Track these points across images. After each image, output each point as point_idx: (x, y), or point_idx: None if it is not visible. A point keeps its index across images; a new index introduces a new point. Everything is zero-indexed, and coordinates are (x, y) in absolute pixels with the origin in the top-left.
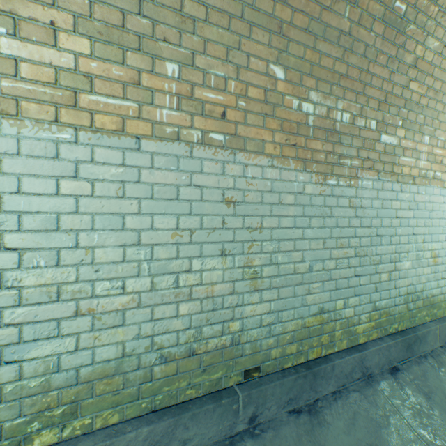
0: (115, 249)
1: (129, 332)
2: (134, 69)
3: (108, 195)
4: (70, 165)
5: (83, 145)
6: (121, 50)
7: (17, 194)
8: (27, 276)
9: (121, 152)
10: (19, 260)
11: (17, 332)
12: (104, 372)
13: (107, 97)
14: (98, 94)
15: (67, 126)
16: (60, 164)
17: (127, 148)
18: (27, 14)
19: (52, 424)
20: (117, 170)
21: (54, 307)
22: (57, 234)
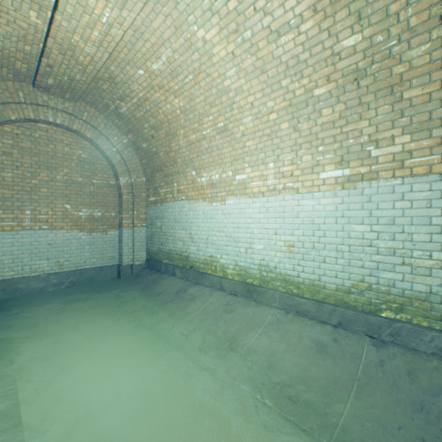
0: (424, 235)
1: (434, 281)
2: (437, 137)
3: (419, 207)
4: (399, 195)
5: (406, 185)
6: (428, 131)
7: (376, 210)
8: (380, 243)
9: (428, 184)
10: (377, 236)
11: (376, 265)
12: (417, 297)
13: (419, 158)
14: (414, 158)
15: (398, 177)
16: (394, 195)
17: (432, 180)
18: (381, 138)
19: (390, 309)
20: (425, 193)
21: (391, 258)
22: (393, 226)
